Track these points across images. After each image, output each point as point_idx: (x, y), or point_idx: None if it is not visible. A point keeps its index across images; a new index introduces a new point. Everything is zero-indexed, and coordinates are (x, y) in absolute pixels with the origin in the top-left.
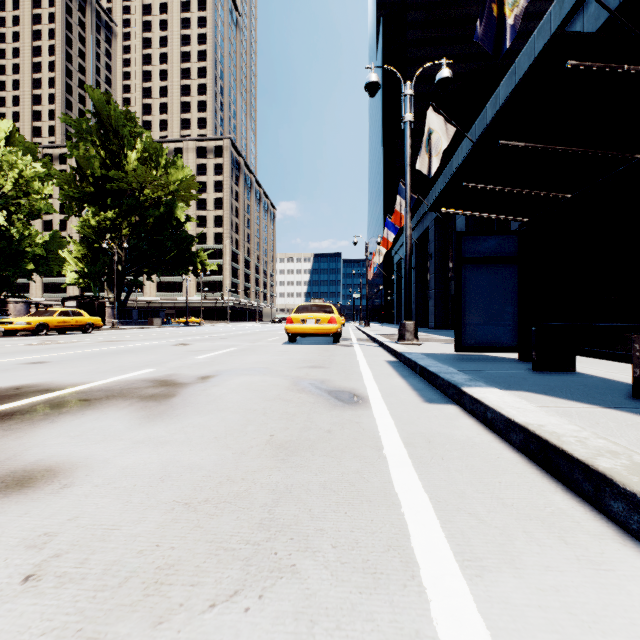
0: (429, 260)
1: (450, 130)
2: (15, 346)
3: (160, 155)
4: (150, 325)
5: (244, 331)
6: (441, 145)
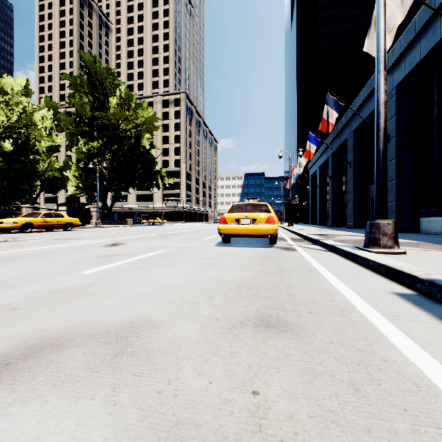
0: (347, 168)
1: (406, 1)
2: None
3: (131, 98)
4: (124, 224)
5: (189, 229)
6: (395, 20)
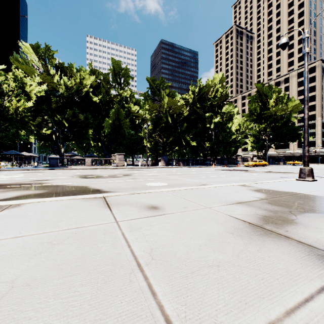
0: None
1: None
2: (261, 168)
3: (283, 98)
4: (278, 165)
5: None
6: None
